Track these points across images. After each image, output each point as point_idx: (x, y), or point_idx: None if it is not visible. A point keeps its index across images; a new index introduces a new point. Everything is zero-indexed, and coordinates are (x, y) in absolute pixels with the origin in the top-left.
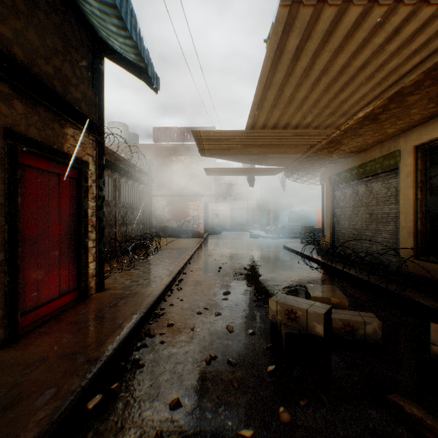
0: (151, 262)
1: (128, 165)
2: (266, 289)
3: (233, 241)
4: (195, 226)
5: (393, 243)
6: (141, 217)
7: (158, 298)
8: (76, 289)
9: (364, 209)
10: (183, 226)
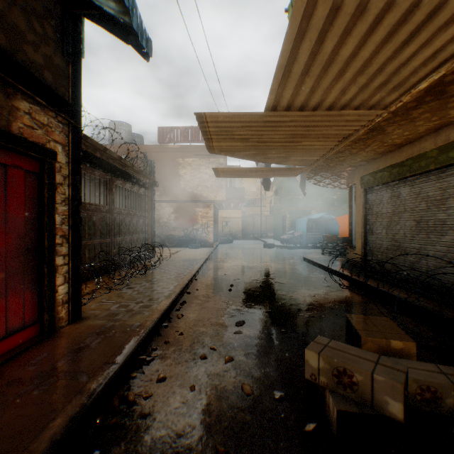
0: (150, 278)
1: (125, 165)
2: (290, 317)
3: (246, 252)
4: (204, 235)
5: (453, 258)
6: (142, 225)
7: (149, 333)
8: (37, 323)
9: (408, 215)
10: (190, 235)
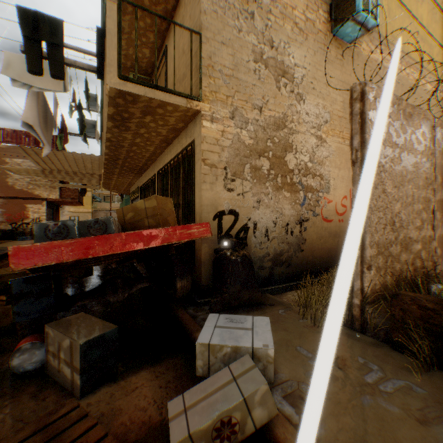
0: None
1: None
2: None
3: None
4: None
5: None
6: None
7: None
8: None
9: None
10: (20, 229)
